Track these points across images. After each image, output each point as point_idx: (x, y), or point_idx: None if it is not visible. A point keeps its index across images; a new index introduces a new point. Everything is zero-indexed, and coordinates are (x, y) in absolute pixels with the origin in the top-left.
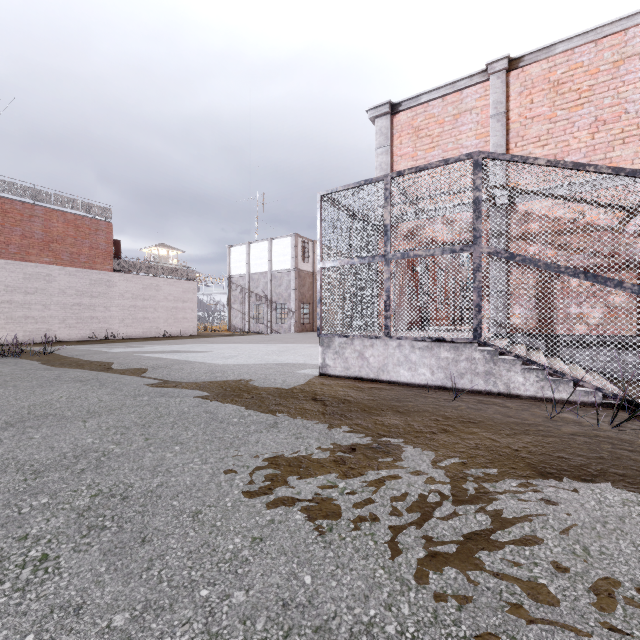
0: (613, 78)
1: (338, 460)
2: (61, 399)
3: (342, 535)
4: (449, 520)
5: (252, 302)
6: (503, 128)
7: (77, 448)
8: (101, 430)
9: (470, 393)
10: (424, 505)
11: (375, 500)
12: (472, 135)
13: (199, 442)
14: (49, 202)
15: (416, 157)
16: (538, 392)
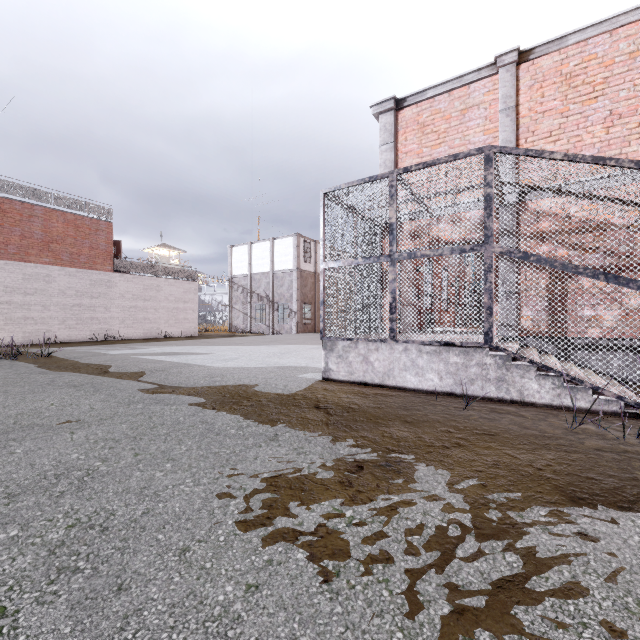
0: (629, 70)
1: (344, 481)
2: (51, 407)
3: (351, 582)
4: (474, 561)
5: (254, 302)
6: (513, 123)
7: (60, 465)
8: (88, 443)
9: (481, 400)
10: (444, 541)
11: (387, 533)
12: (480, 131)
13: (192, 458)
14: (49, 202)
15: (421, 154)
16: (554, 400)
